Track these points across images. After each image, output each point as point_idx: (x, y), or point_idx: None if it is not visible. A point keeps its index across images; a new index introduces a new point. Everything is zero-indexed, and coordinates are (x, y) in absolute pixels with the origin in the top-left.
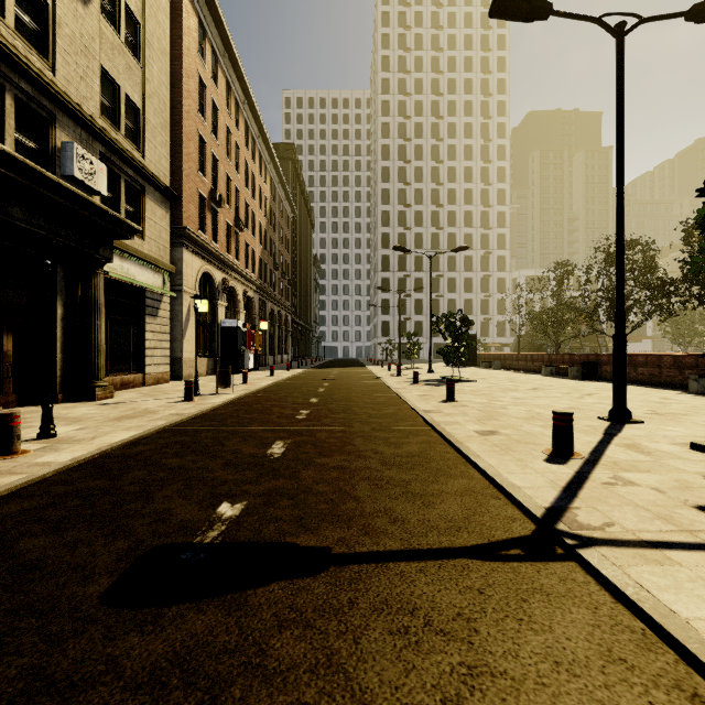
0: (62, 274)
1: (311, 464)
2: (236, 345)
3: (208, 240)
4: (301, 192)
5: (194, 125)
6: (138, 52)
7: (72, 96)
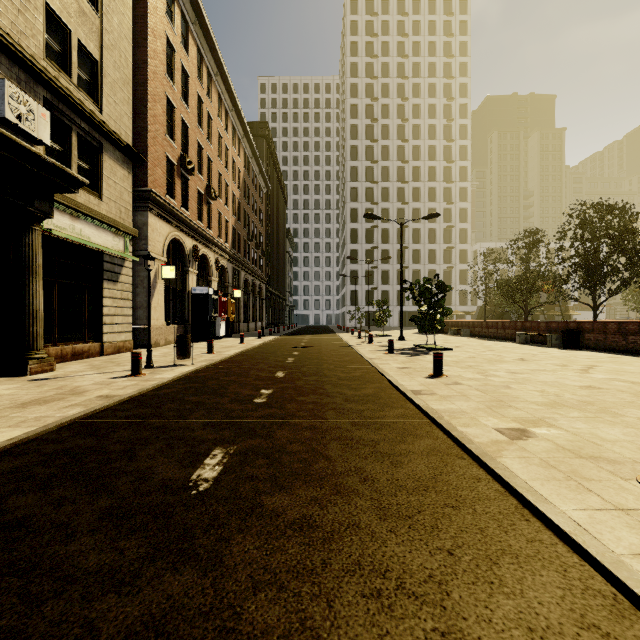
0: None
1: (254, 512)
2: (206, 312)
3: (178, 206)
4: (274, 169)
5: (161, 87)
6: None
7: (5, 28)
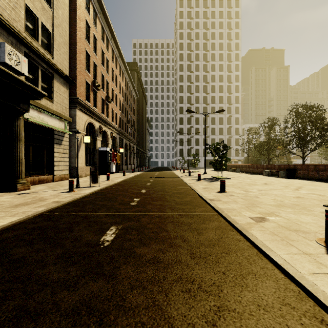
0: None
1: (131, 255)
2: (106, 160)
3: (91, 106)
4: (140, 86)
5: (83, 45)
6: (49, 1)
7: (5, 17)
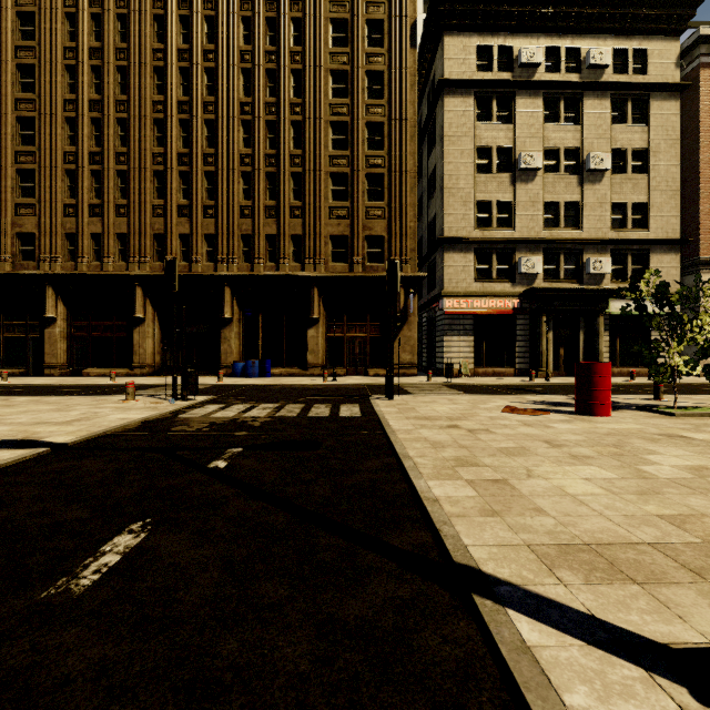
0: (583, 320)
1: None
2: None
3: None
4: None
5: None
6: (645, 166)
7: (592, 233)
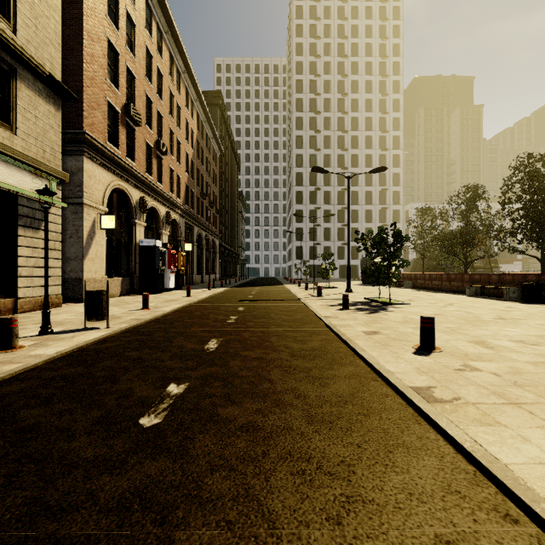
0: None
1: None
2: (154, 264)
3: (122, 156)
4: (228, 136)
5: (101, 27)
6: None
7: None
